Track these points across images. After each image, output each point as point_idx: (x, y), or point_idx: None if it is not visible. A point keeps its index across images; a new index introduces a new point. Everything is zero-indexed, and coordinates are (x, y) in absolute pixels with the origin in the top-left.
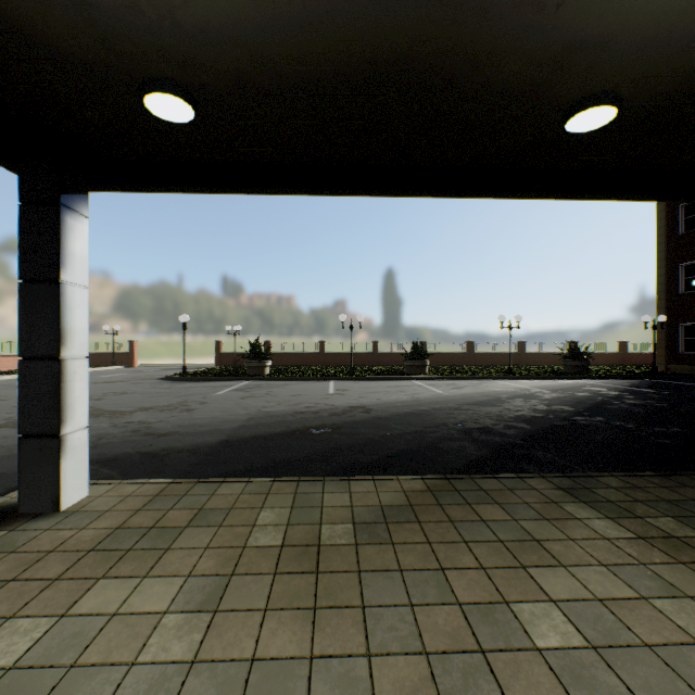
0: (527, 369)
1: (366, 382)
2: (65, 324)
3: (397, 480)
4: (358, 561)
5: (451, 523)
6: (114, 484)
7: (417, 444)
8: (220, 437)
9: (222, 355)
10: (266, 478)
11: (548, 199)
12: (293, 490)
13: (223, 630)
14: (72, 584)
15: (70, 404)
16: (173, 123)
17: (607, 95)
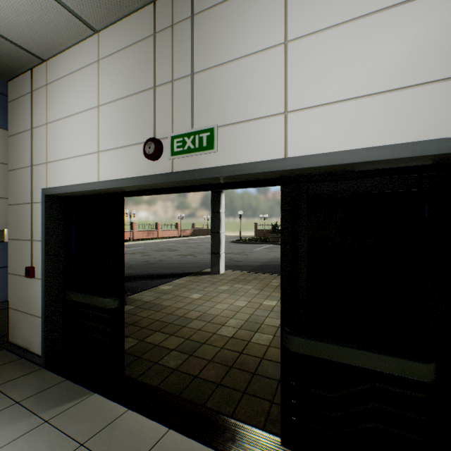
0: None
1: None
2: (221, 223)
3: None
4: None
5: None
6: (230, 271)
7: None
8: (259, 263)
9: (257, 231)
10: (275, 274)
11: None
12: None
13: (263, 292)
14: (230, 283)
15: (221, 245)
16: None
17: None
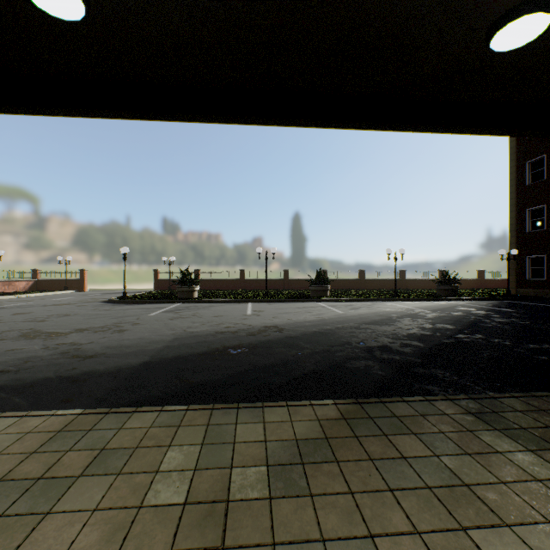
0: (408, 292)
1: (278, 304)
2: None
3: (311, 406)
4: (273, 527)
5: (371, 463)
6: (18, 417)
7: (326, 364)
8: (144, 358)
9: (159, 281)
10: (180, 406)
11: (454, 133)
12: (206, 421)
13: None
14: None
15: None
16: (62, 20)
17: None
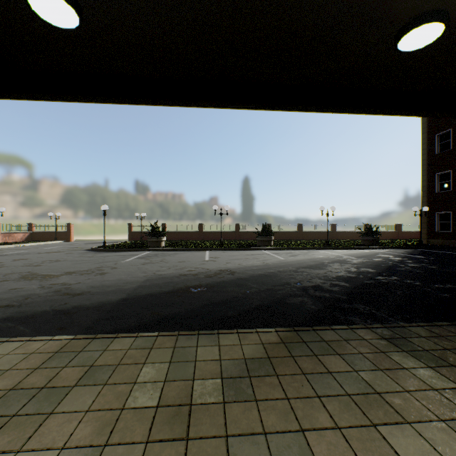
0: (338, 242)
1: (231, 252)
2: None
3: (257, 333)
4: (226, 424)
5: (303, 376)
6: (23, 342)
7: (269, 300)
8: (122, 295)
9: (132, 233)
10: (152, 333)
11: (372, 114)
12: (173, 344)
13: None
14: None
15: None
16: (61, 28)
17: (439, 12)
